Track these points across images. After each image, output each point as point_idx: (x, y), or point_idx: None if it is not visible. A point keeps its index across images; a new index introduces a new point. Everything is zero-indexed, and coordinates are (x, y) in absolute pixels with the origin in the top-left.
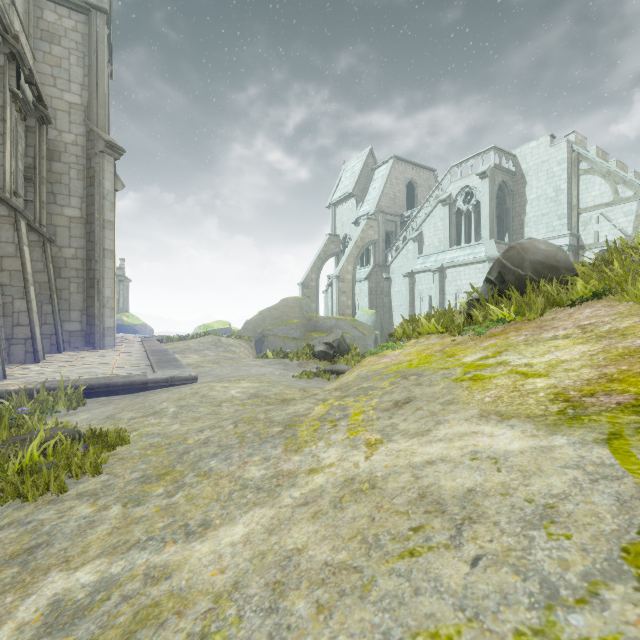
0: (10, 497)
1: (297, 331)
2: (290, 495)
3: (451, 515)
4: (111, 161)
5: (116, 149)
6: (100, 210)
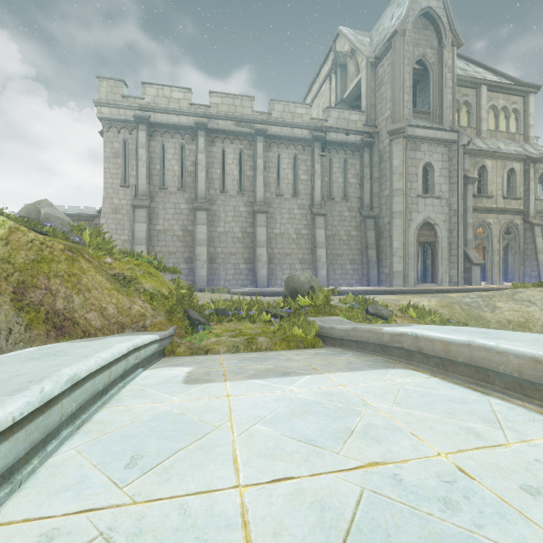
0: None
1: None
2: None
3: None
4: (399, 142)
5: (397, 132)
6: (392, 184)
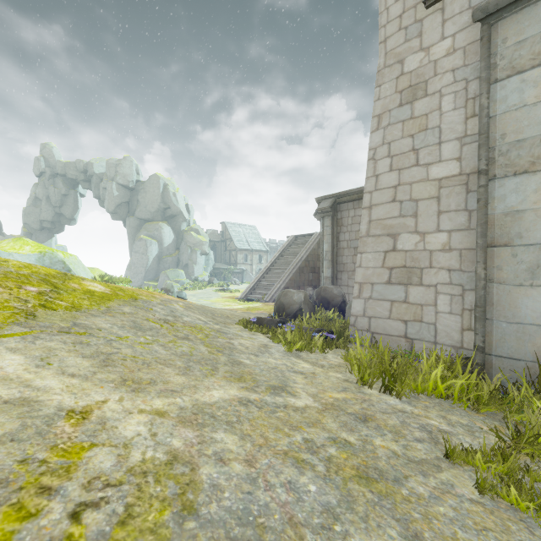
0: (504, 459)
1: None
2: (184, 401)
3: (107, 356)
4: None
5: None
6: None
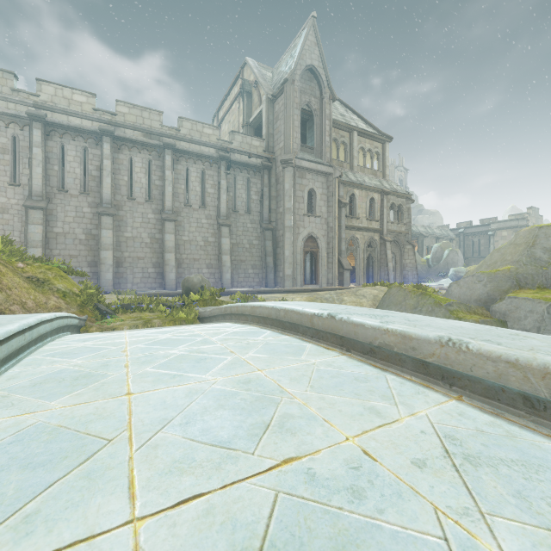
0: None
1: (485, 285)
2: None
3: None
4: (289, 170)
5: (287, 162)
6: (284, 204)
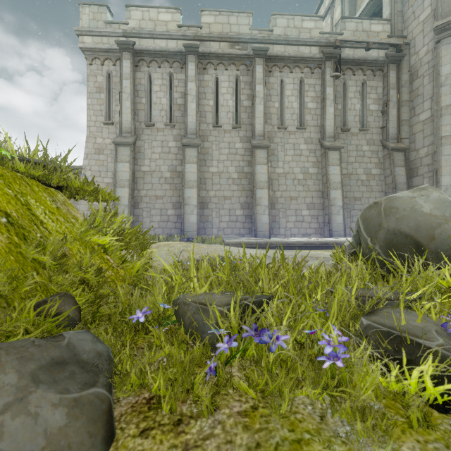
0: None
1: None
2: None
3: None
4: None
5: (450, 25)
6: (438, 100)
